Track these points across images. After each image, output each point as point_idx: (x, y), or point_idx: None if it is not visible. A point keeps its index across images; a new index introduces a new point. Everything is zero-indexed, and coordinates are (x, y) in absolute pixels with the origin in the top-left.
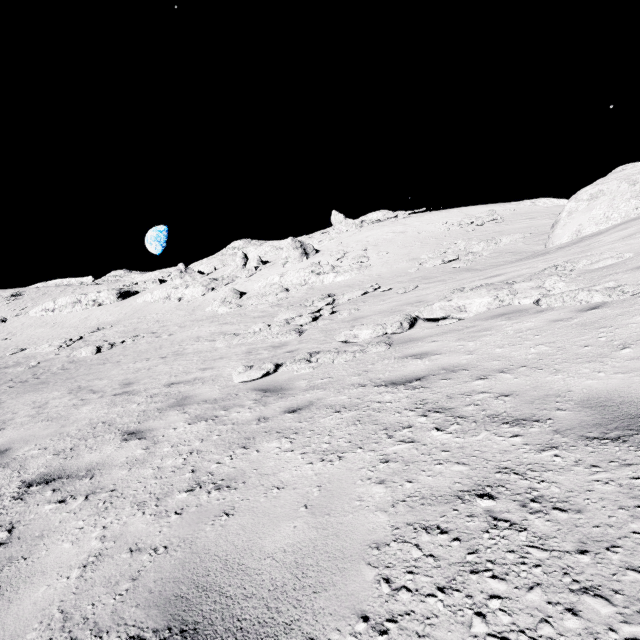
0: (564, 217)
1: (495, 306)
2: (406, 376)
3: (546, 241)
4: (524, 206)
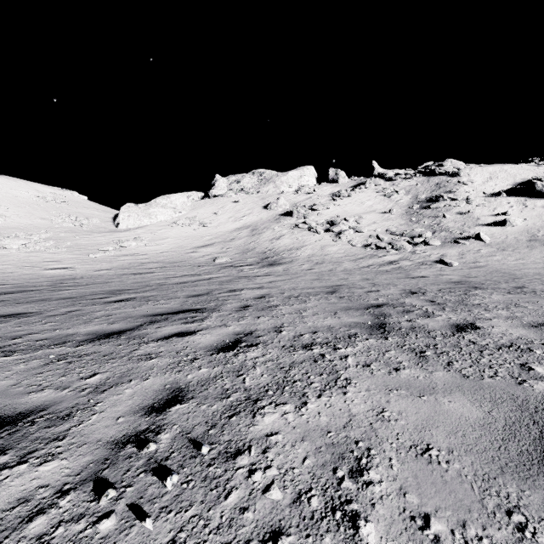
0: (122, 220)
1: (137, 245)
2: (141, 253)
3: (116, 226)
4: (69, 195)
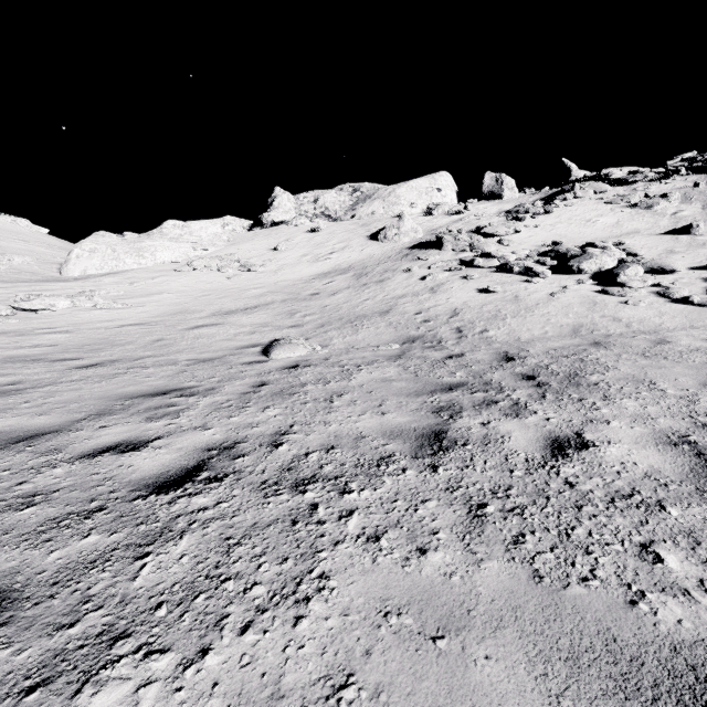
0: (75, 258)
1: (72, 306)
2: (62, 326)
3: (62, 271)
4: (6, 222)
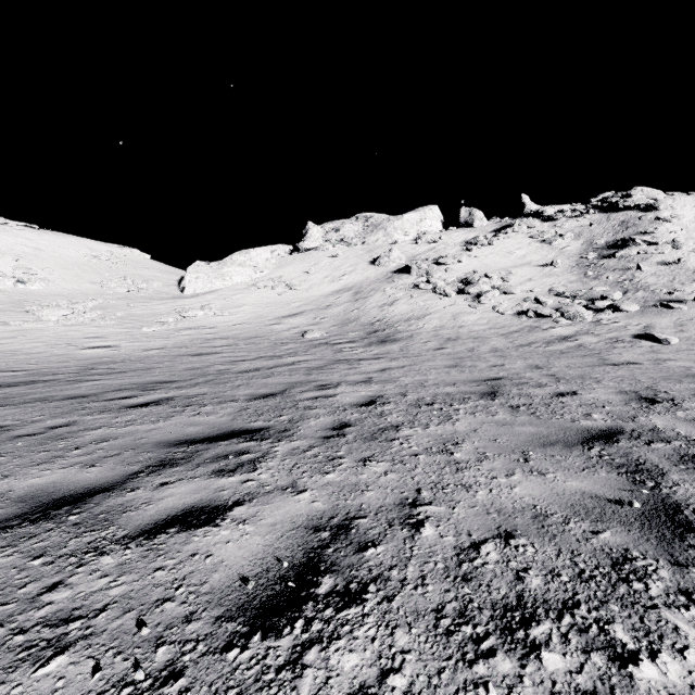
0: (188, 283)
1: (204, 315)
2: (209, 325)
3: (181, 291)
4: (129, 253)
